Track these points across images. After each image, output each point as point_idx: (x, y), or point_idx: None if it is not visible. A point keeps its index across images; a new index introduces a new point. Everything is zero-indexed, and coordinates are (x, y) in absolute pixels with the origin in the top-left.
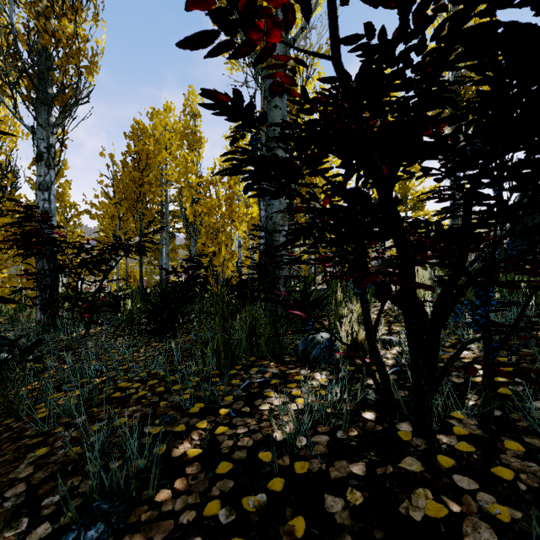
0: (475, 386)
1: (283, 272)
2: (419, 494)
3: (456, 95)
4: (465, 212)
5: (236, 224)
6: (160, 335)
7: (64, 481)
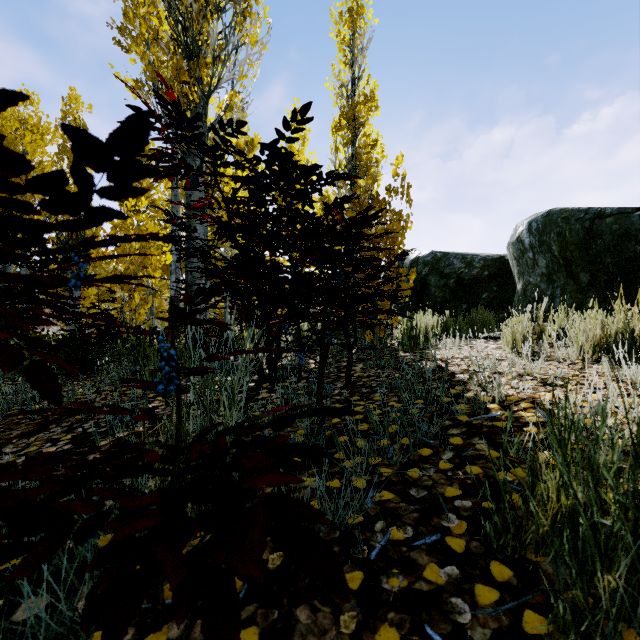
0: (306, 370)
1: (201, 317)
2: (263, 394)
3: (354, 170)
4: (290, 288)
5: (149, 271)
6: (75, 377)
7: (86, 422)
